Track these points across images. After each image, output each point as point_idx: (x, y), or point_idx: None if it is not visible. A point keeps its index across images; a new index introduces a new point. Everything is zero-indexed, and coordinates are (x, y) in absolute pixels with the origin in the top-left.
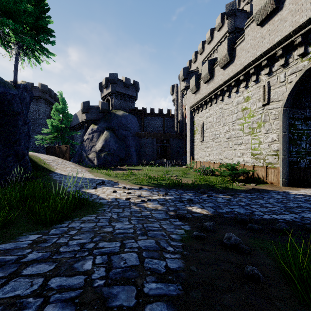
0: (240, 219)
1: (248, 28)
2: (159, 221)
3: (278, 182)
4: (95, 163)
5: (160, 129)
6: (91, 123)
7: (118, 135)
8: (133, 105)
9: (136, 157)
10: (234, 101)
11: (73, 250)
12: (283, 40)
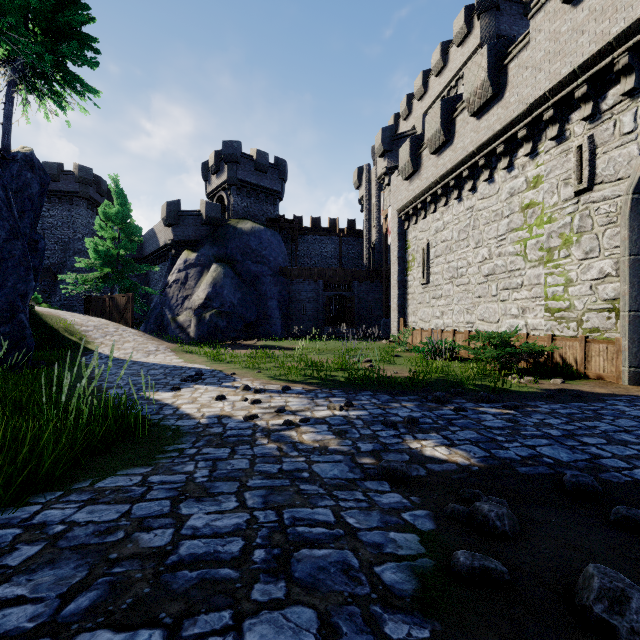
0: (573, 484)
1: (538, 14)
2: (332, 493)
3: (617, 375)
4: (190, 332)
5: (332, 261)
6: (184, 248)
7: (241, 273)
8: (274, 209)
9: (280, 320)
10: (502, 189)
11: None
12: (633, 29)
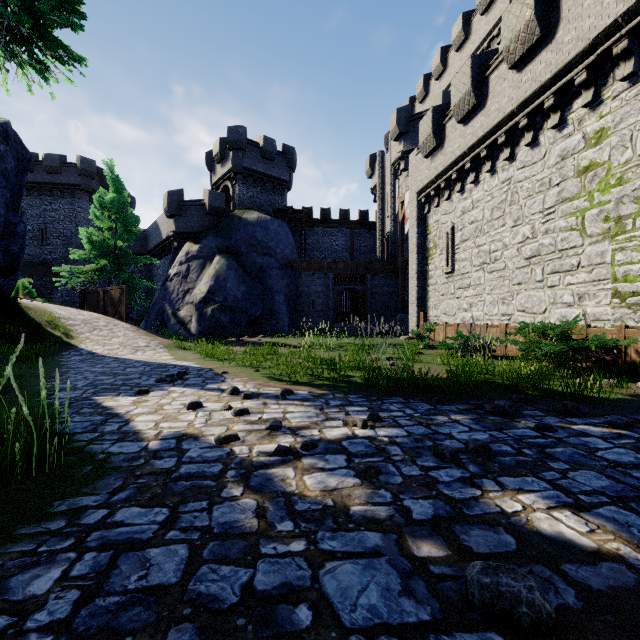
0: None
1: None
2: None
3: None
4: (191, 328)
5: (342, 254)
6: (187, 240)
7: (246, 265)
8: (282, 200)
9: (288, 316)
10: (551, 152)
11: None
12: None
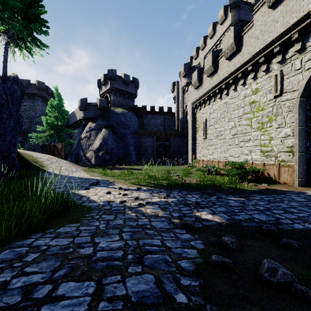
0: (266, 230)
1: (257, 13)
2: (160, 234)
3: (293, 182)
4: (92, 162)
5: (160, 127)
6: (89, 121)
7: (116, 133)
8: (132, 102)
9: (135, 156)
10: (241, 94)
11: (4, 306)
12: (300, 21)
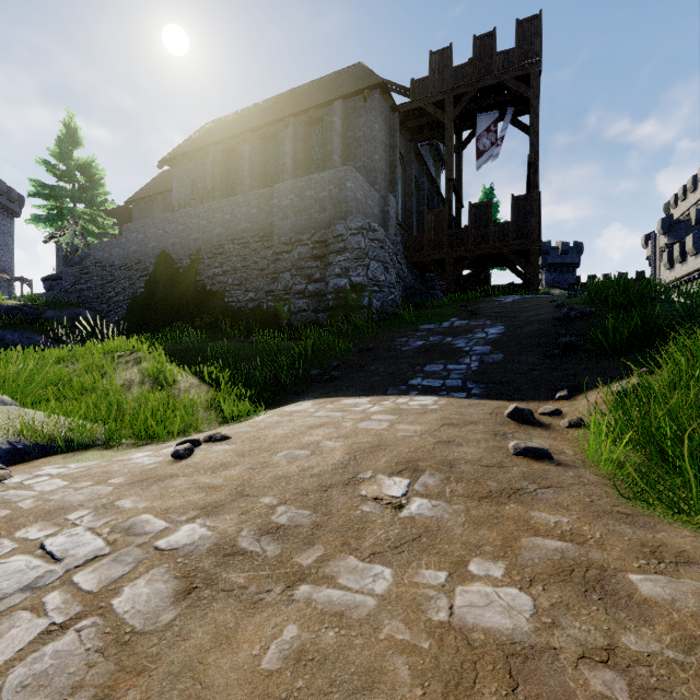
0: None
1: None
2: None
3: None
4: None
5: None
6: None
7: None
8: (573, 275)
9: None
10: None
11: None
12: None
